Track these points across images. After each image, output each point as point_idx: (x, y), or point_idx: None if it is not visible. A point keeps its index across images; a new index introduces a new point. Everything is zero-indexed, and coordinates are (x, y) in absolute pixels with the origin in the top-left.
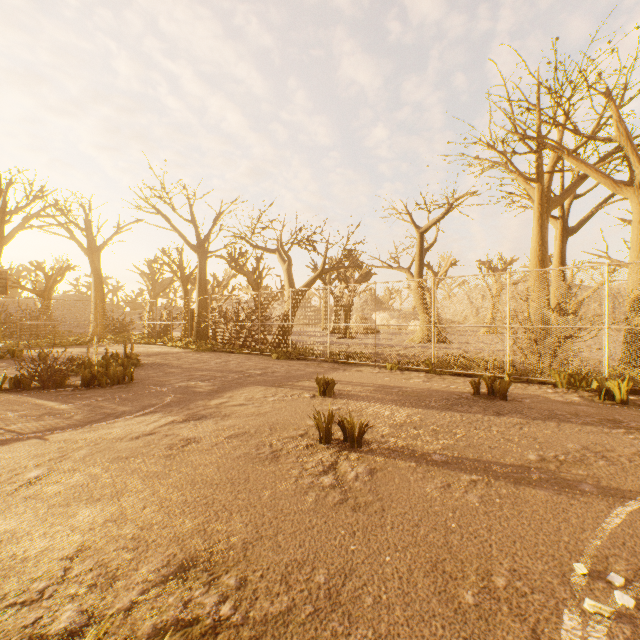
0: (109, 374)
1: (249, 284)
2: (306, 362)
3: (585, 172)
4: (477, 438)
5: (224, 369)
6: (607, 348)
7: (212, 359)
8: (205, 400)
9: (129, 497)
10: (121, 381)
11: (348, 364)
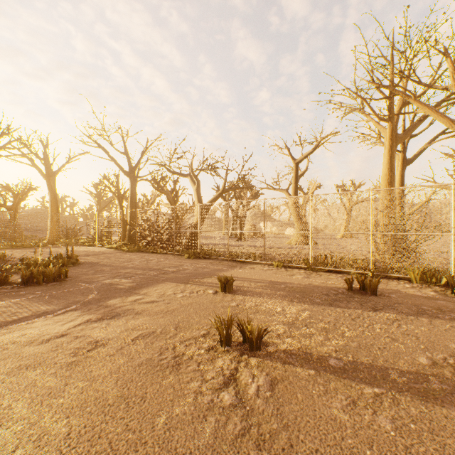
0: (46, 273)
1: (168, 201)
2: (211, 261)
3: (428, 113)
4: (364, 337)
5: (145, 267)
6: (453, 251)
7: (137, 258)
8: (123, 297)
9: (5, 430)
10: (56, 279)
11: (243, 262)
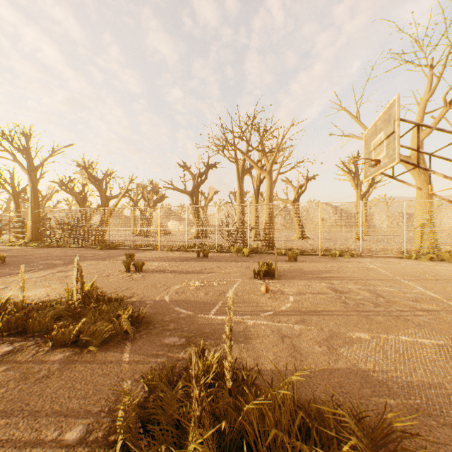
0: None
1: (77, 201)
2: (120, 250)
3: (251, 163)
4: (186, 267)
5: (66, 255)
6: (248, 237)
7: (53, 251)
8: (64, 266)
9: (54, 286)
10: None
11: (145, 250)
